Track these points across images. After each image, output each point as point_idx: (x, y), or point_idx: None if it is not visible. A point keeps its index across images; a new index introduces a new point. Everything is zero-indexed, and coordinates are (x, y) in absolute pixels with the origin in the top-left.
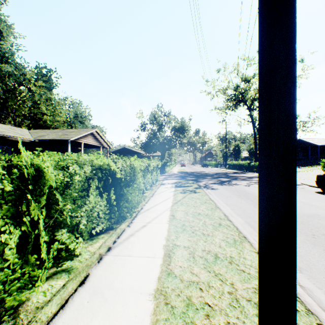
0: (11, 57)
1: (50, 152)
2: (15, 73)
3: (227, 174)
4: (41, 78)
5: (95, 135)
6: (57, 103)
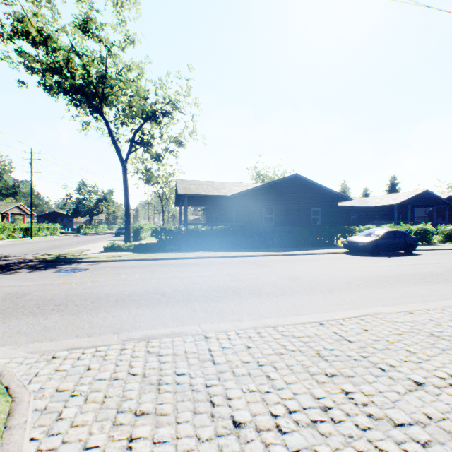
0: None
1: None
2: None
3: None
4: None
5: (20, 207)
6: None
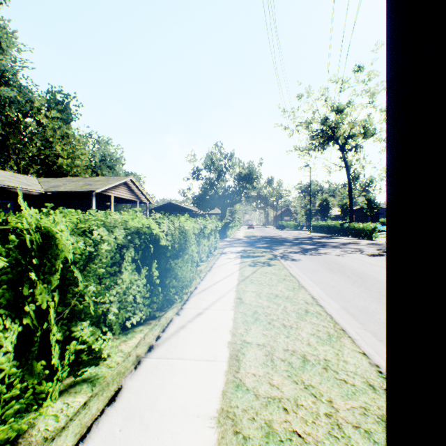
0: (13, 77)
1: (67, 208)
2: (19, 100)
3: (311, 240)
4: (55, 107)
5: (129, 186)
6: (77, 142)
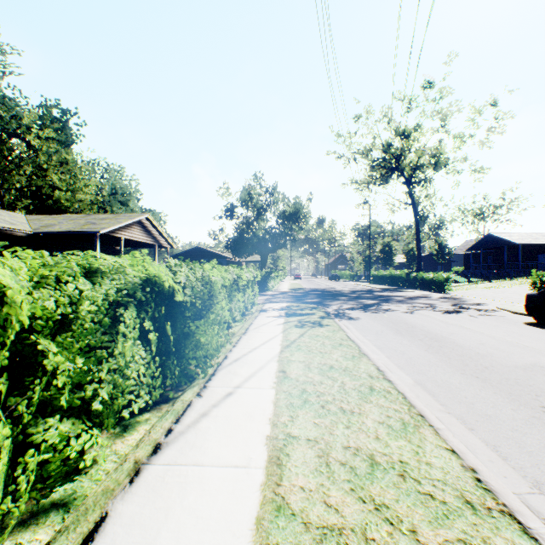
0: None
1: (64, 254)
2: (1, 115)
3: (372, 293)
4: (50, 126)
5: (145, 226)
6: (78, 170)
